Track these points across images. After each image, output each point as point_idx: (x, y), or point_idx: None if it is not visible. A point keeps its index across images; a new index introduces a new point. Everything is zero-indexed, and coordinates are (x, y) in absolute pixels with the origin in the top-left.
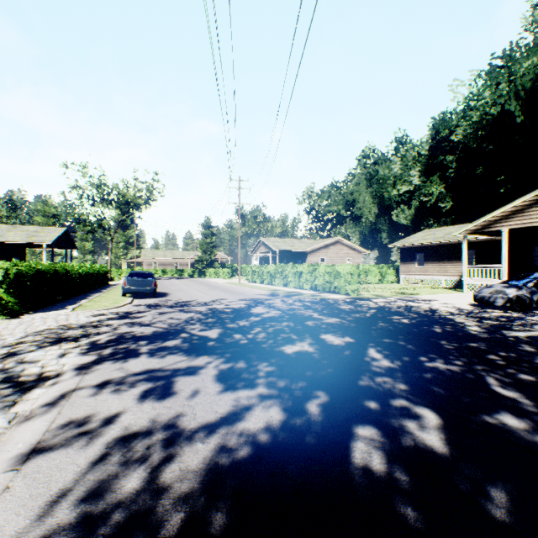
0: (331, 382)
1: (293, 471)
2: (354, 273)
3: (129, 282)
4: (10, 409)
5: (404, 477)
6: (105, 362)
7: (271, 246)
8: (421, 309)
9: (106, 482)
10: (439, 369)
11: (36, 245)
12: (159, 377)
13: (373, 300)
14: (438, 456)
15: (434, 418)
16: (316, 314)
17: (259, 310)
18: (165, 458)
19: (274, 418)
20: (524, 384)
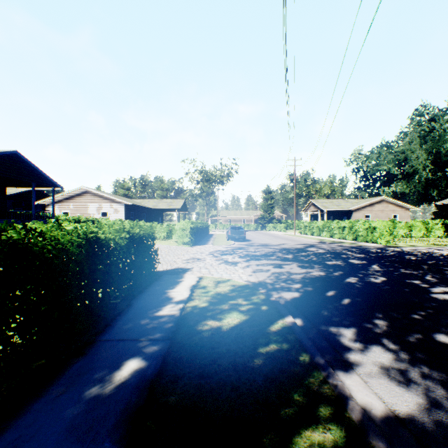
0: (346, 270)
1: (326, 279)
2: (387, 228)
3: (231, 232)
4: (237, 266)
5: (360, 283)
6: (251, 260)
7: (319, 206)
8: (437, 254)
9: (277, 276)
10: (405, 272)
11: (170, 210)
12: (275, 265)
13: (402, 248)
14: (375, 282)
15: (383, 279)
16: (349, 252)
17: (311, 249)
18: (289, 275)
19: (321, 274)
20: (445, 278)
